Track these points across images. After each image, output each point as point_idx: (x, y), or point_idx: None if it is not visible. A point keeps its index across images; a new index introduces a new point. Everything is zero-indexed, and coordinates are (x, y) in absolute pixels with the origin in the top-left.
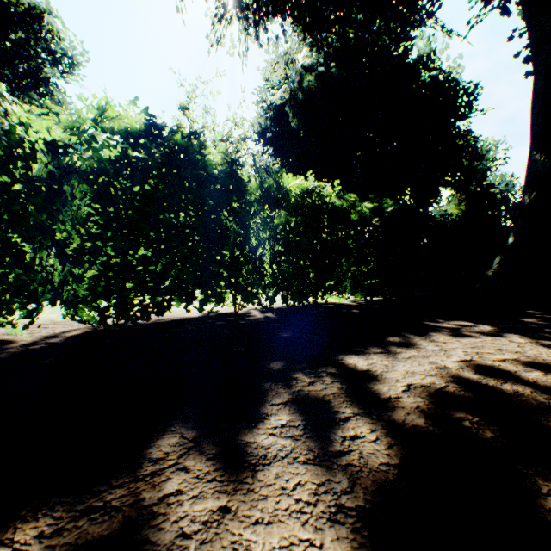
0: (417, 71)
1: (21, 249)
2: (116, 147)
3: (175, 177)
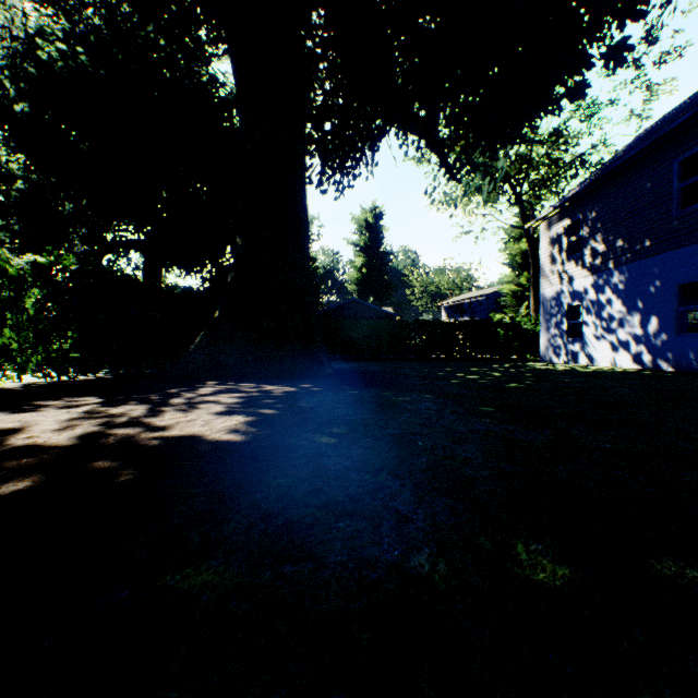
0: (230, 112)
1: None
2: None
3: None
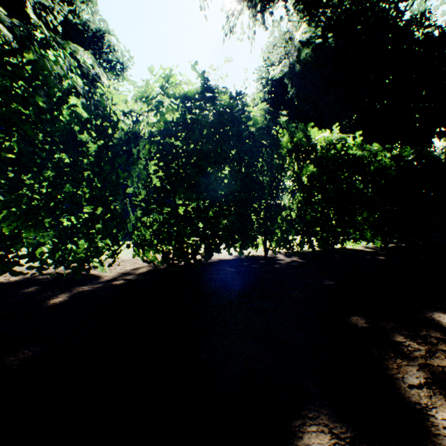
0: (411, 30)
1: (108, 200)
2: (178, 110)
3: (222, 135)
